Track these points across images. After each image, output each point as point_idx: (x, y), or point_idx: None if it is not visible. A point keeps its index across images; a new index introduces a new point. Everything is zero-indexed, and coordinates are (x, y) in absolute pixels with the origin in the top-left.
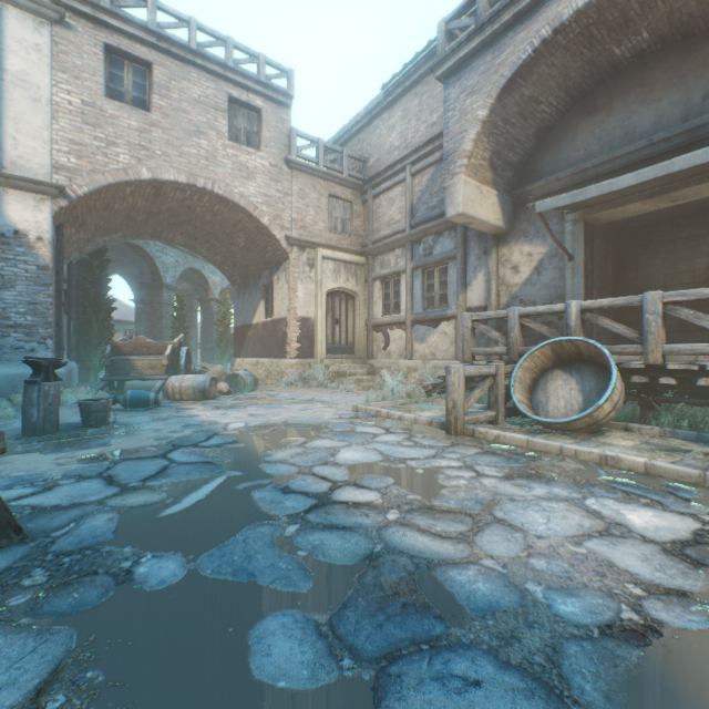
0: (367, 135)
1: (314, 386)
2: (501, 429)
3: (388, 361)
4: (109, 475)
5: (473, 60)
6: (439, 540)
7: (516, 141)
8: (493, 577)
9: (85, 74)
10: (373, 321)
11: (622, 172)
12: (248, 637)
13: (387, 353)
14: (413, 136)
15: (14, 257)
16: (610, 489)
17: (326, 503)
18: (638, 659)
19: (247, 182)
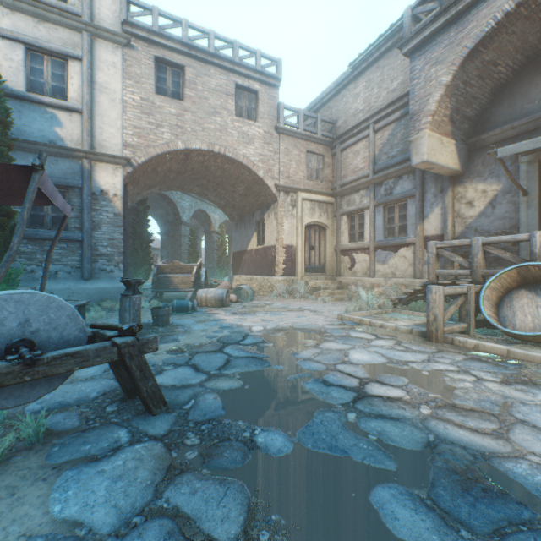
0: (335, 103)
1: (297, 297)
2: (474, 338)
3: (353, 278)
4: (193, 364)
5: (437, 36)
6: (478, 434)
7: (473, 98)
8: None
9: (143, 79)
10: (341, 247)
11: None
12: (371, 502)
13: (352, 272)
14: (375, 101)
15: (100, 208)
16: None
17: (364, 396)
18: None
19: (248, 146)
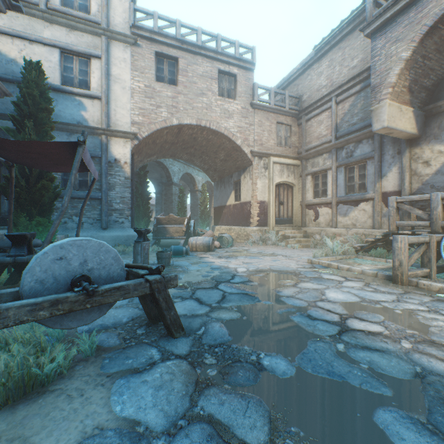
0: (301, 81)
1: (269, 244)
2: (436, 282)
3: (317, 229)
4: (196, 298)
5: (397, 17)
6: None
7: (431, 70)
8: None
9: (146, 70)
10: (306, 202)
11: None
12: (376, 422)
13: (316, 223)
14: (337, 77)
15: (114, 173)
16: None
17: (347, 330)
18: None
19: (228, 120)
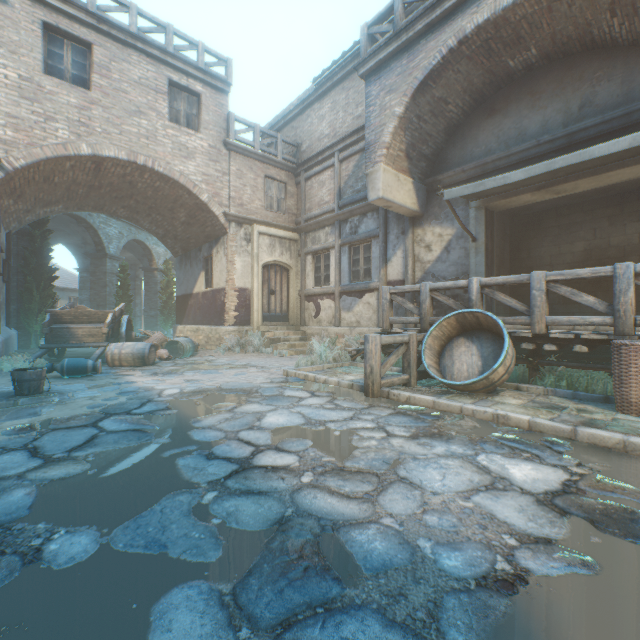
0: (300, 123)
1: (250, 351)
2: (413, 390)
3: (319, 328)
4: (34, 447)
5: (391, 62)
6: (346, 500)
7: (429, 135)
8: (390, 535)
9: (22, 50)
10: (306, 292)
11: (515, 167)
12: (151, 613)
13: (318, 321)
14: (341, 126)
15: None
16: (499, 445)
17: (246, 468)
18: (506, 608)
19: (187, 161)
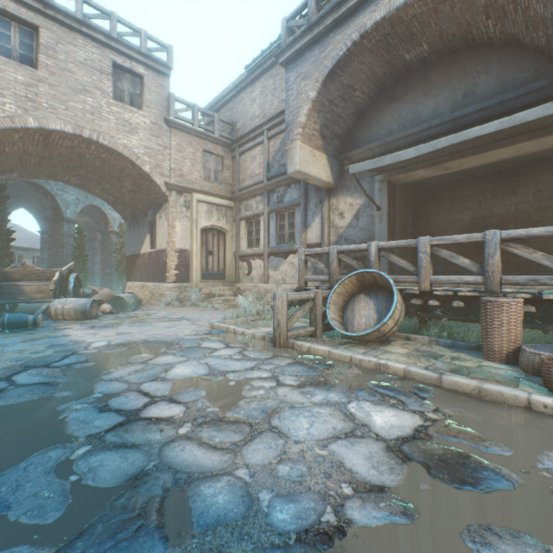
0: (235, 104)
1: (188, 305)
2: (317, 341)
3: (250, 285)
4: None
5: (306, 52)
6: (211, 452)
7: (340, 118)
8: (236, 488)
9: None
10: (240, 253)
11: (412, 146)
12: None
13: (250, 278)
14: (269, 108)
15: None
16: (373, 392)
17: (131, 420)
18: None
19: (130, 135)
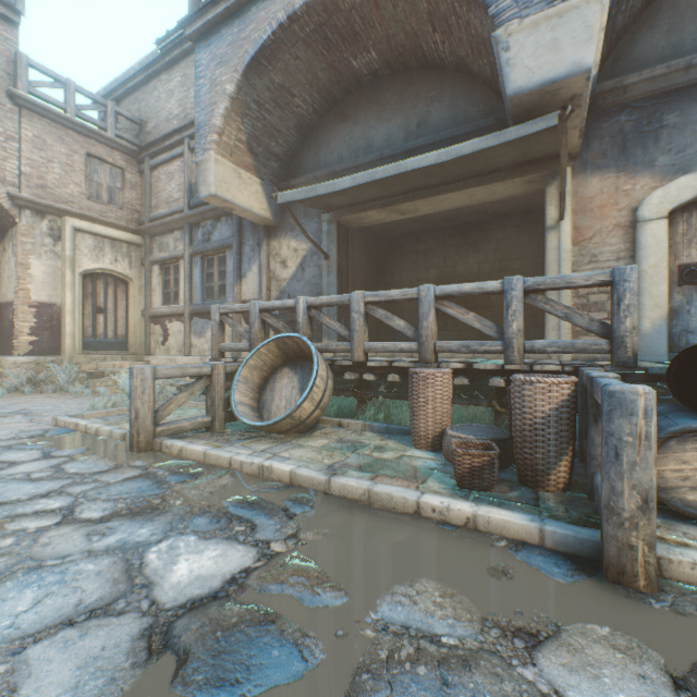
0: (145, 95)
1: (50, 390)
2: (211, 437)
3: (166, 358)
4: None
5: (223, 27)
6: None
7: (277, 130)
8: None
9: None
10: (152, 312)
11: None
12: None
13: (166, 349)
14: (193, 107)
15: None
16: (220, 516)
17: None
18: None
19: None
